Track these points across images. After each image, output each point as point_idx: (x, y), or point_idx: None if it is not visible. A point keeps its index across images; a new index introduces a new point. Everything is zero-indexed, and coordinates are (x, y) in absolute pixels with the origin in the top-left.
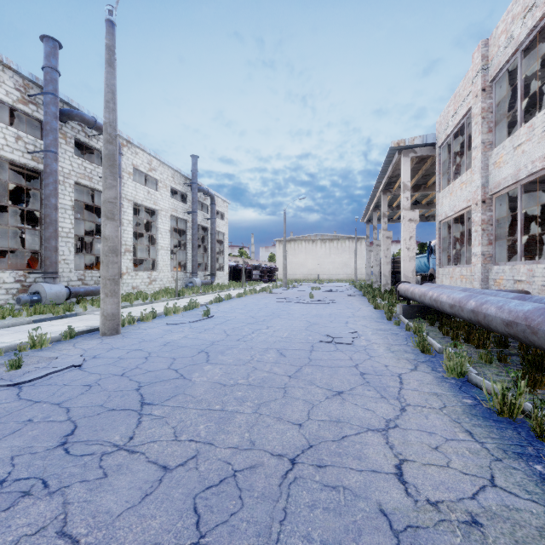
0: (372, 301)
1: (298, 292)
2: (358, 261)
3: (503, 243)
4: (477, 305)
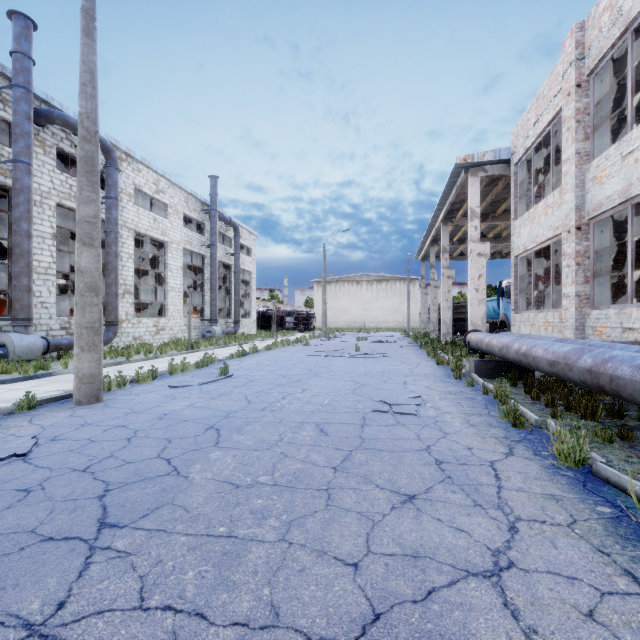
0: (433, 354)
1: (340, 343)
2: (411, 306)
3: (604, 280)
4: (596, 362)
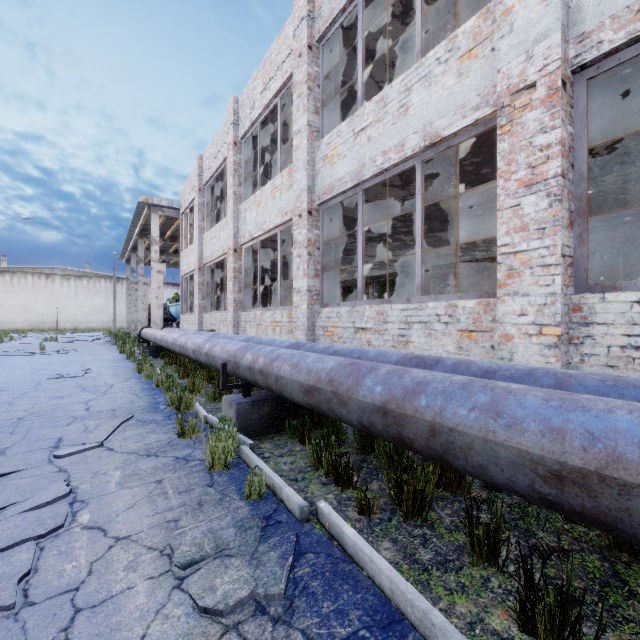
0: (121, 347)
1: (20, 345)
2: (119, 305)
3: (212, 298)
4: (167, 337)
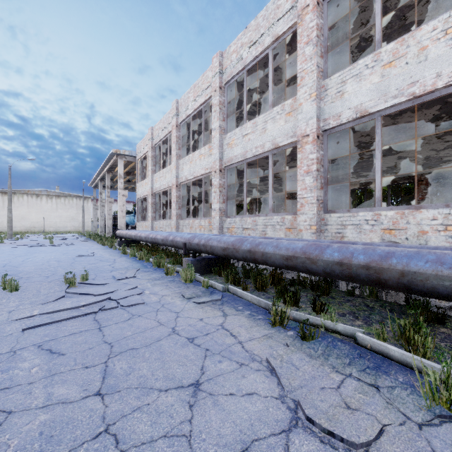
0: (101, 241)
1: (32, 241)
2: (86, 216)
3: (159, 212)
4: (140, 234)
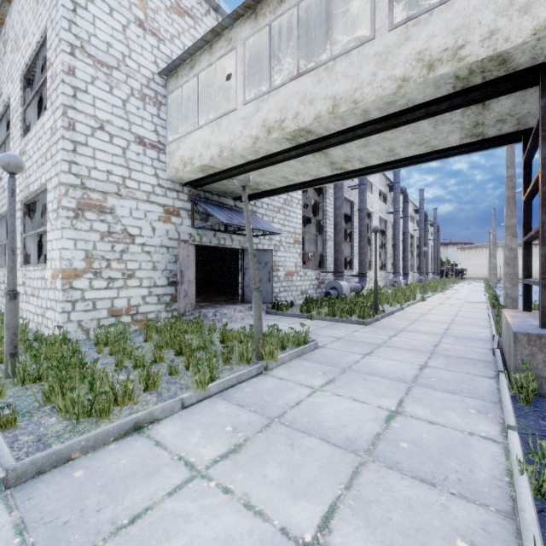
0: None
1: None
2: None
3: None
4: None
